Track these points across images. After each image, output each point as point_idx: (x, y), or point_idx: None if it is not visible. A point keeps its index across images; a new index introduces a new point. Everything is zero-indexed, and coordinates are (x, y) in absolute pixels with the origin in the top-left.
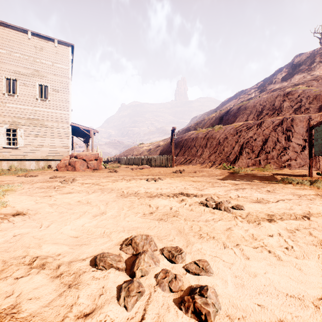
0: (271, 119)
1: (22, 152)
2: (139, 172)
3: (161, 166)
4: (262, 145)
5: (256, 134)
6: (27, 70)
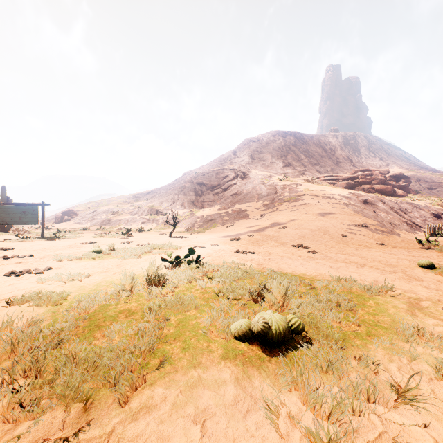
0: None
1: None
2: None
3: None
4: None
5: None
6: None
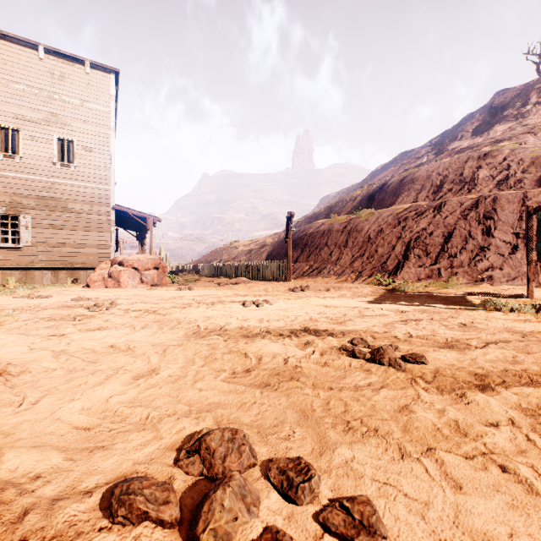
0: (458, 199)
1: (29, 255)
2: (231, 289)
3: (269, 280)
4: (444, 242)
5: (433, 224)
6: (37, 114)
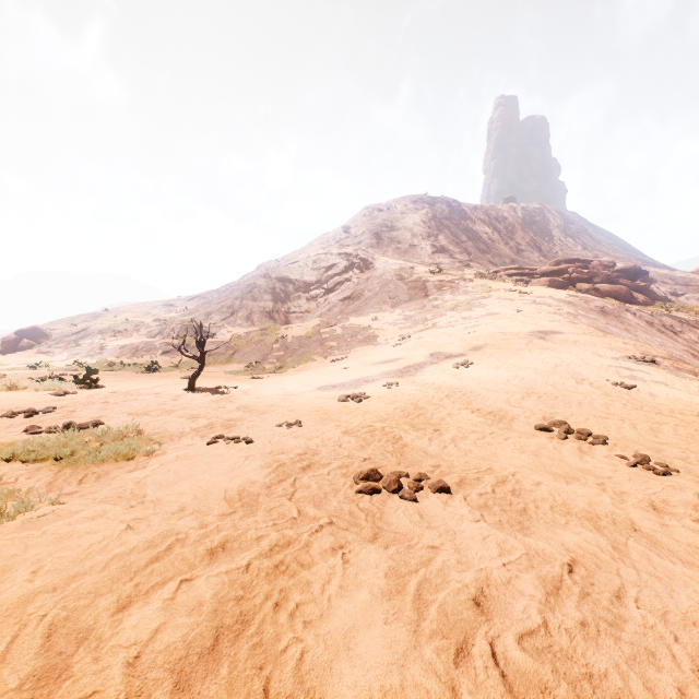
0: None
1: None
2: None
3: None
4: None
5: None
6: None
